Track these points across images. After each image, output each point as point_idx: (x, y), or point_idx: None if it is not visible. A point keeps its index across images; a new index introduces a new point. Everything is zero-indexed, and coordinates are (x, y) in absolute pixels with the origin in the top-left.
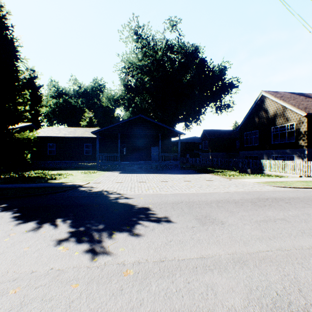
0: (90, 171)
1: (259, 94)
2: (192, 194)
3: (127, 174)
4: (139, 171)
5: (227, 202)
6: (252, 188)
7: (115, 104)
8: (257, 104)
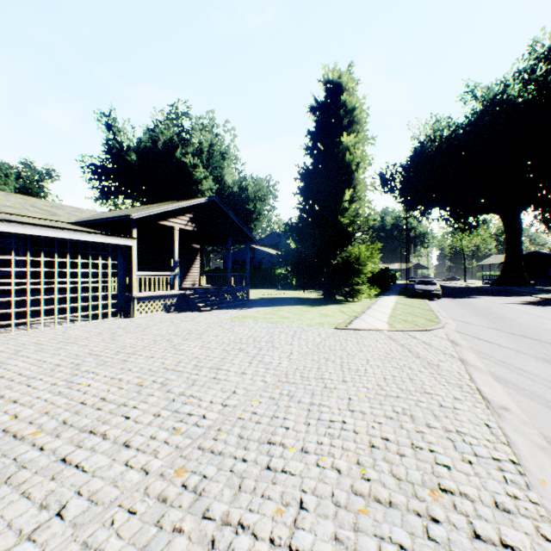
0: None
1: None
2: None
3: None
4: None
5: None
6: None
7: None
8: None
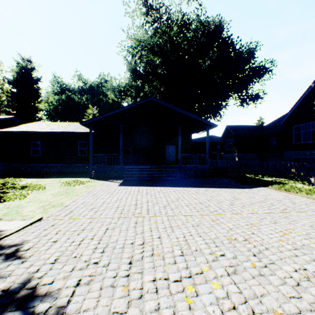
0: (80, 179)
1: None
2: None
3: (132, 187)
4: (150, 181)
5: None
6: None
7: (121, 95)
8: None
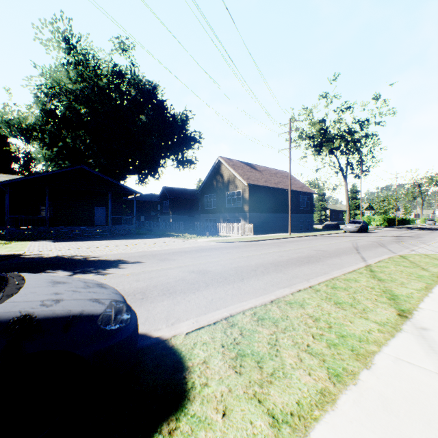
0: None
1: (216, 159)
2: (155, 250)
3: (68, 242)
4: (82, 239)
5: (180, 252)
6: (201, 244)
7: (22, 134)
8: (216, 168)
